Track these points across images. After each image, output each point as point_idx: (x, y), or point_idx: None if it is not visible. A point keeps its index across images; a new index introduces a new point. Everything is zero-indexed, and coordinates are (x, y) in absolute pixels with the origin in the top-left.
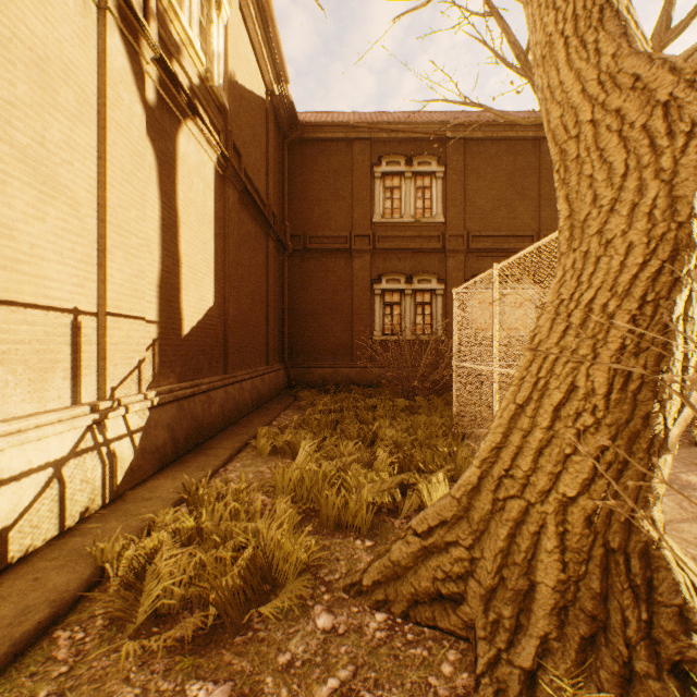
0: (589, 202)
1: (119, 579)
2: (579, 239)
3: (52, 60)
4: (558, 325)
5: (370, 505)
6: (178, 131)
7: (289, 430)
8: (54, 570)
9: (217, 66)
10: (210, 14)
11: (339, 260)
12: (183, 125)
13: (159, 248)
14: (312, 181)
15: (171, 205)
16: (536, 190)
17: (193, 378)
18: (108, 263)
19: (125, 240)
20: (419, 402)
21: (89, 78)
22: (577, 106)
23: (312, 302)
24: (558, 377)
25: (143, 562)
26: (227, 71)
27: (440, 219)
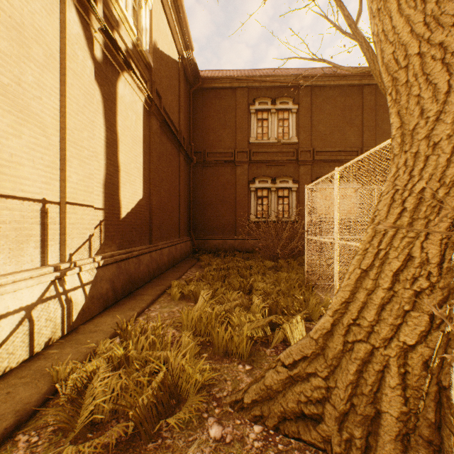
0: (417, 115)
1: (64, 396)
2: (410, 143)
3: (26, 25)
4: (394, 208)
5: (249, 339)
6: (117, 79)
7: (192, 282)
8: (22, 385)
9: (145, 37)
10: (140, 2)
11: (227, 168)
12: (121, 76)
13: (104, 159)
14: (209, 116)
15: (113, 129)
16: (360, 119)
17: (128, 247)
18: (67, 167)
19: (80, 152)
20: (281, 263)
21: (54, 40)
22: (407, 43)
23: (209, 196)
24: (396, 249)
25: (85, 380)
26: (151, 41)
27: (294, 140)
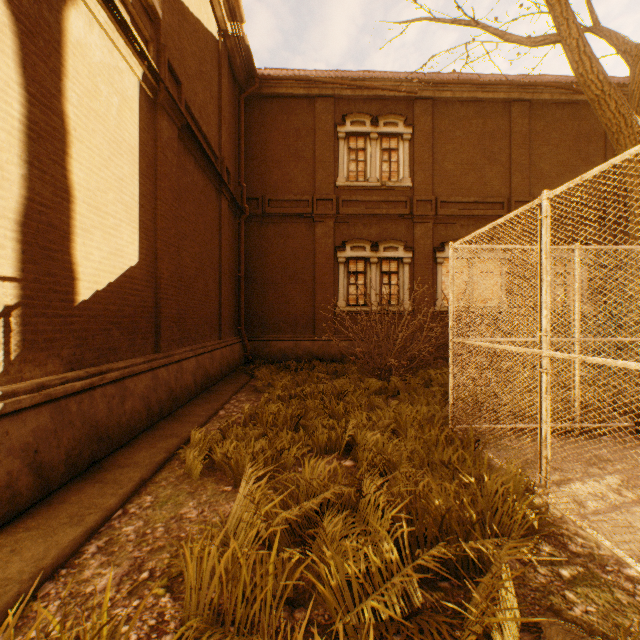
0: None
1: None
2: None
3: None
4: None
5: None
6: (66, 1)
7: (234, 431)
8: None
9: None
10: None
11: (300, 226)
12: None
13: (21, 164)
14: (271, 140)
15: (50, 105)
16: (506, 154)
17: (98, 362)
18: None
19: None
20: (395, 383)
21: None
22: None
23: (271, 270)
24: None
25: None
26: None
27: (407, 183)
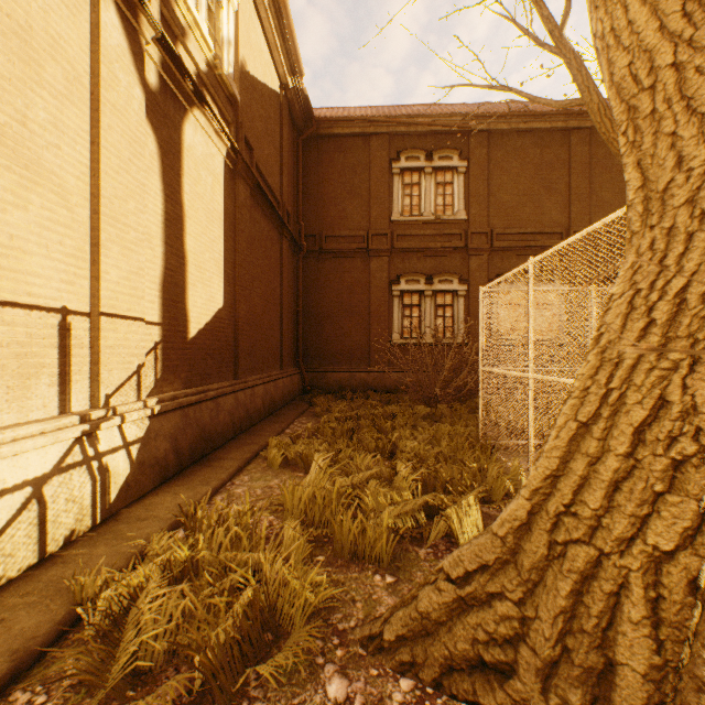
0: (671, 166)
1: (91, 629)
2: (659, 212)
3: (36, 30)
4: (634, 321)
5: (391, 534)
6: (183, 119)
7: (302, 440)
8: (25, 608)
9: (227, 55)
10: None
11: (355, 261)
12: (189, 114)
13: (162, 244)
14: (327, 178)
15: (176, 198)
16: (565, 183)
17: (200, 384)
18: (102, 258)
19: (122, 233)
20: (441, 409)
21: (81, 55)
22: (653, 47)
23: (327, 304)
24: (639, 388)
25: (127, 600)
26: (237, 60)
27: (462, 216)
